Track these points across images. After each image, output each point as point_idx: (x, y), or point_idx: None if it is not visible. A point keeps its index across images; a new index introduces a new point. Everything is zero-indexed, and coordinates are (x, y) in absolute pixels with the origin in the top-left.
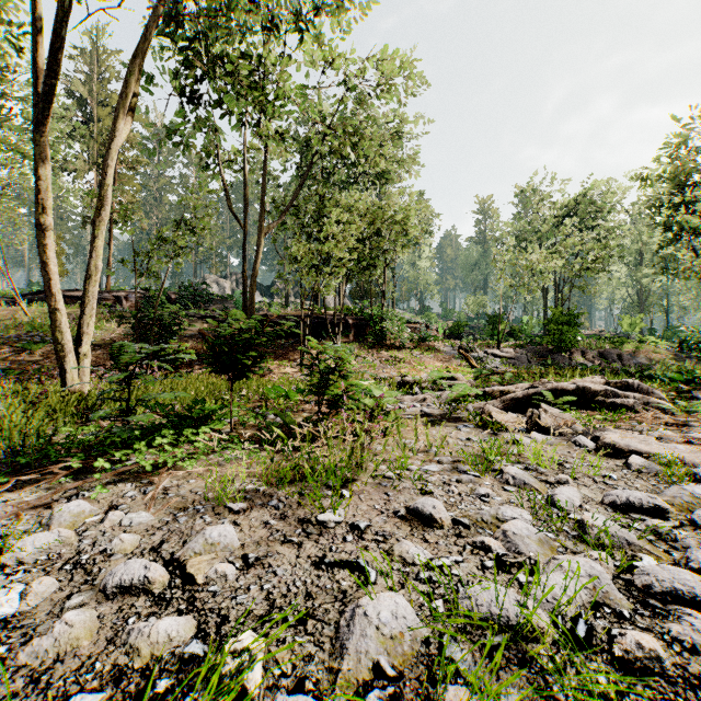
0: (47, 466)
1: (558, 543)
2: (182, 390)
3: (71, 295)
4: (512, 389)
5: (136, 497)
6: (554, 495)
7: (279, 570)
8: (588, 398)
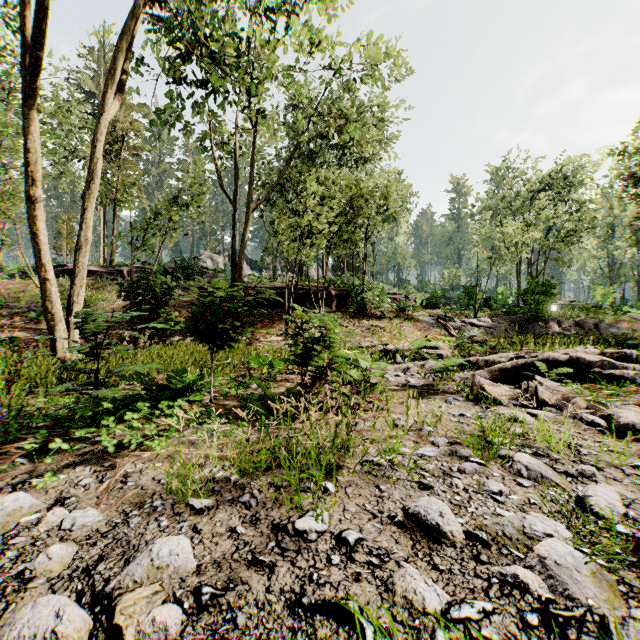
0: (11, 442)
1: (614, 576)
2: (169, 358)
3: None
4: (497, 358)
5: (90, 487)
6: (588, 497)
7: (241, 614)
8: (582, 369)
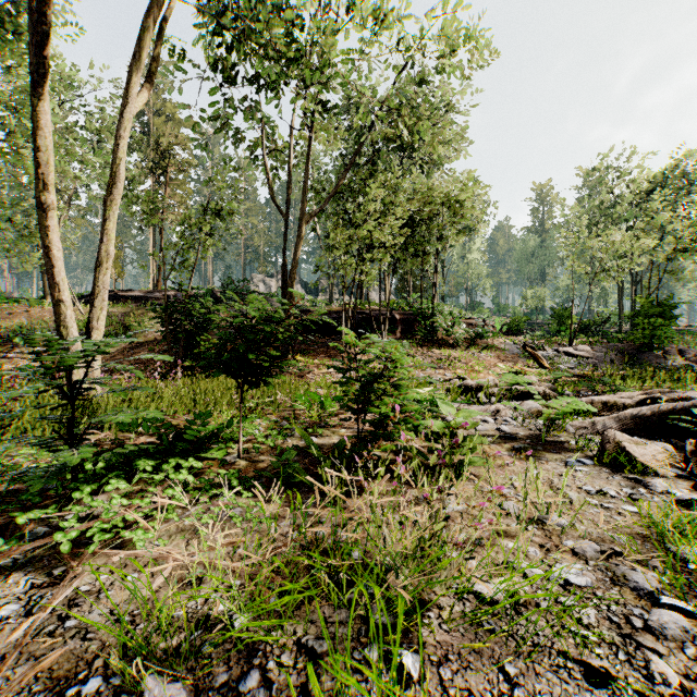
0: None
1: None
2: (201, 394)
3: (126, 295)
4: (619, 400)
5: (5, 626)
6: None
7: None
8: None
